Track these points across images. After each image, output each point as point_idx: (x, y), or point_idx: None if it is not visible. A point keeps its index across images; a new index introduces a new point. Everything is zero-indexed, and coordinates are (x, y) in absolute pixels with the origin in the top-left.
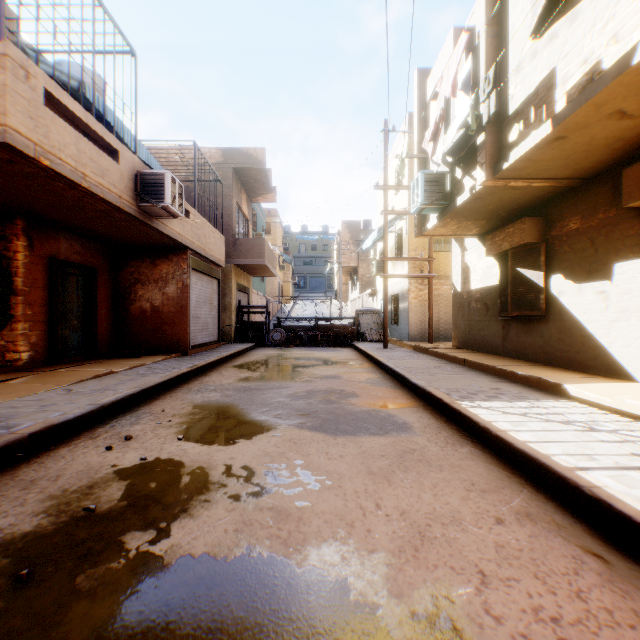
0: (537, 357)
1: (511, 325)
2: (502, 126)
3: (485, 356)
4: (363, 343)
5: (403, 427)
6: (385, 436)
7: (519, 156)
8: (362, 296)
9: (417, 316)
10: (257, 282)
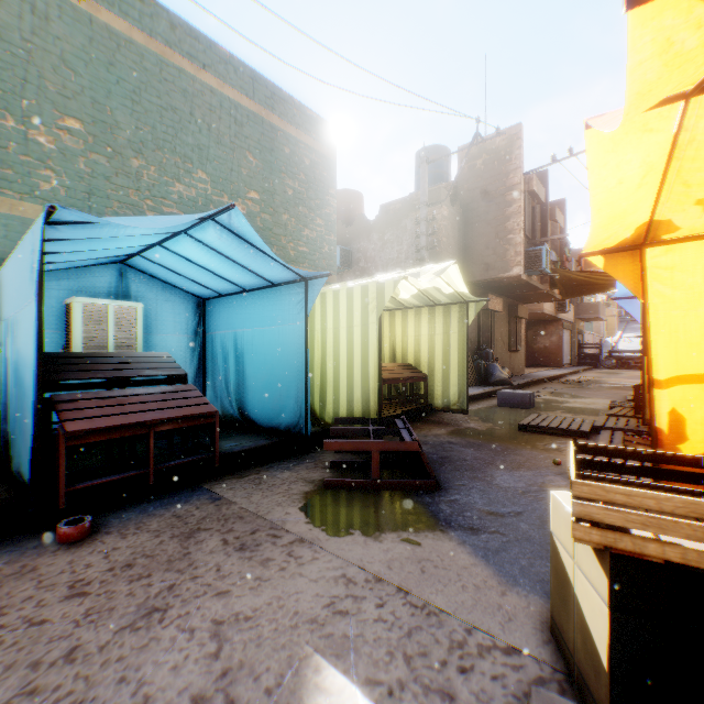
0: None
1: None
2: None
3: None
4: None
5: None
6: None
7: None
8: None
9: None
10: (586, 324)
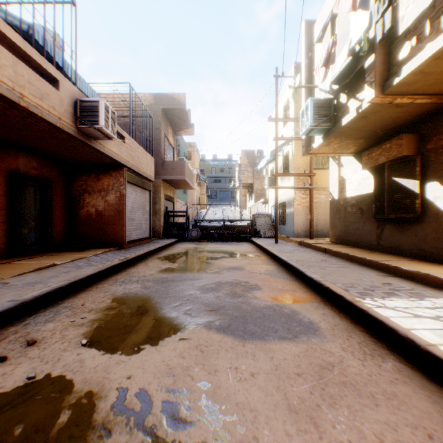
0: (411, 253)
1: (385, 226)
2: (390, 47)
3: (362, 251)
4: (259, 239)
5: (311, 328)
6: (295, 341)
7: (413, 68)
8: (257, 204)
9: (300, 218)
10: (180, 194)
